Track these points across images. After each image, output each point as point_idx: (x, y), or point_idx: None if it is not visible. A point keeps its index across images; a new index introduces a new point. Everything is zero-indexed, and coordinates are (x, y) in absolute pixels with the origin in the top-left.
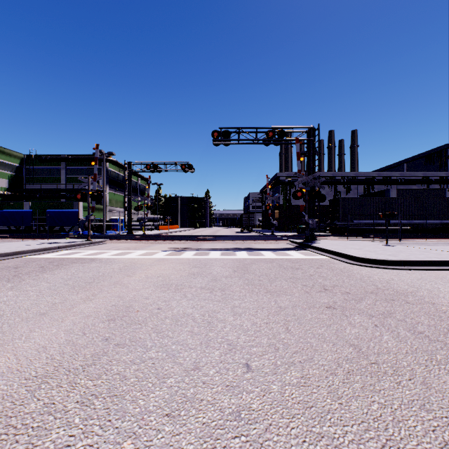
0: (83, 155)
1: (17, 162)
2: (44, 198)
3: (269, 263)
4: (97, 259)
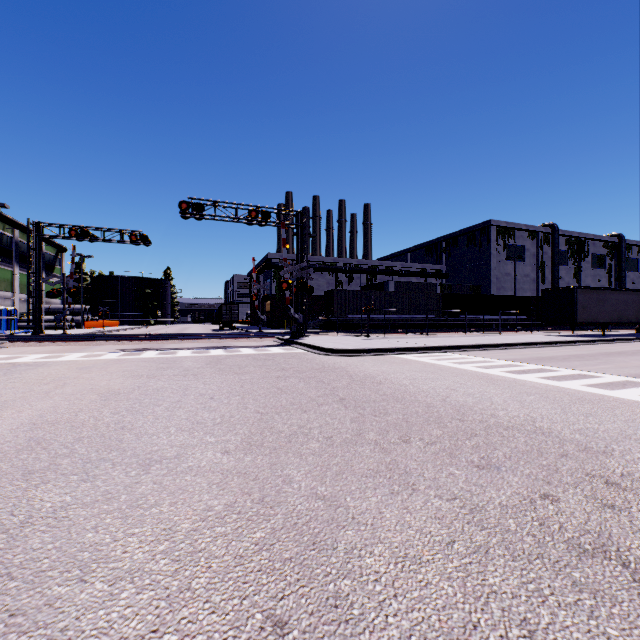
0: None
1: None
2: None
3: (244, 357)
4: (19, 363)
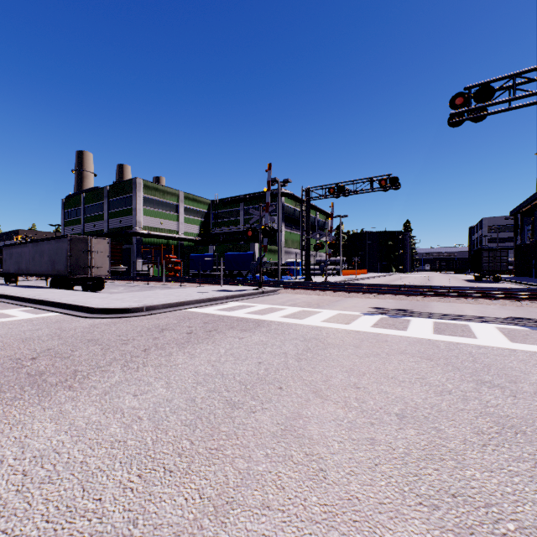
0: (260, 192)
1: (205, 208)
2: (226, 241)
3: None
4: (264, 323)
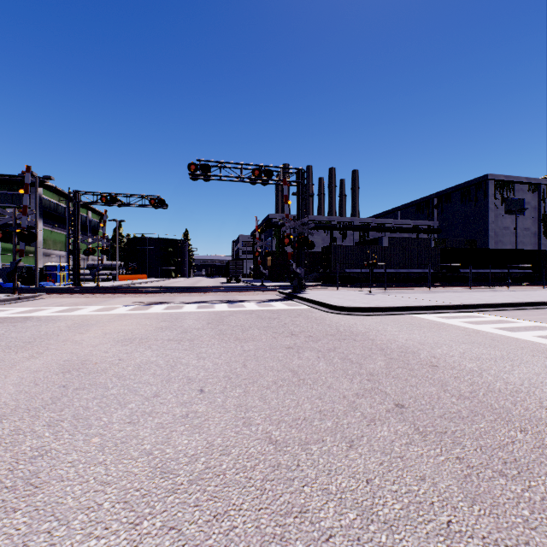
0: (1, 175)
1: None
2: None
3: (248, 314)
4: (34, 317)
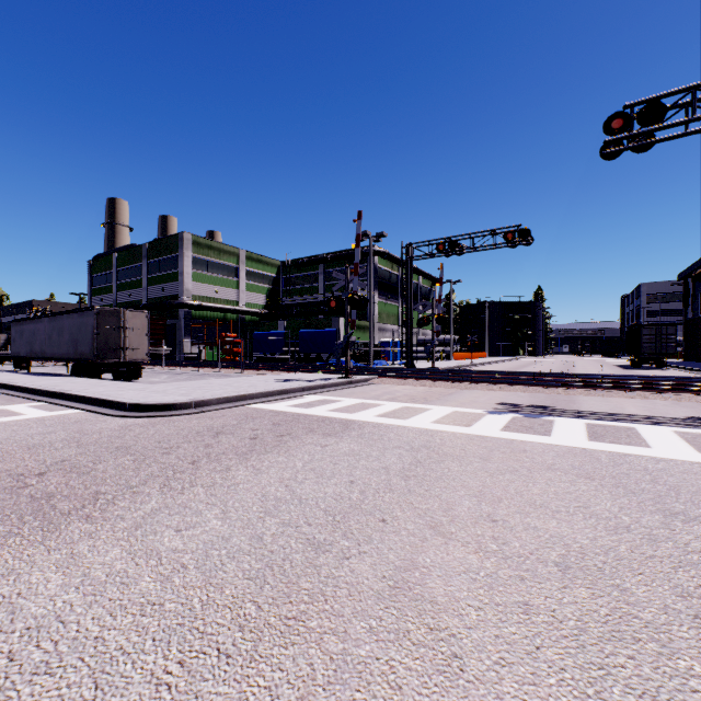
0: (345, 251)
1: (274, 272)
2: (300, 315)
3: None
4: (355, 424)
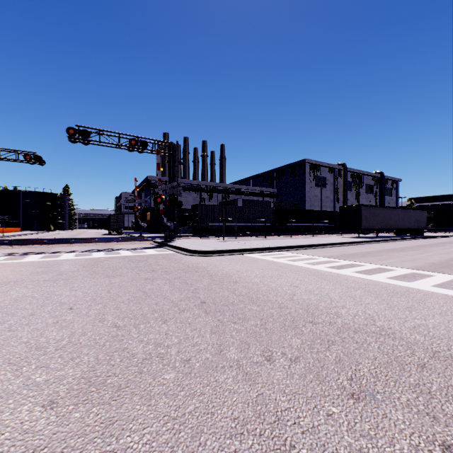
0: None
1: None
2: None
3: (121, 259)
4: None
